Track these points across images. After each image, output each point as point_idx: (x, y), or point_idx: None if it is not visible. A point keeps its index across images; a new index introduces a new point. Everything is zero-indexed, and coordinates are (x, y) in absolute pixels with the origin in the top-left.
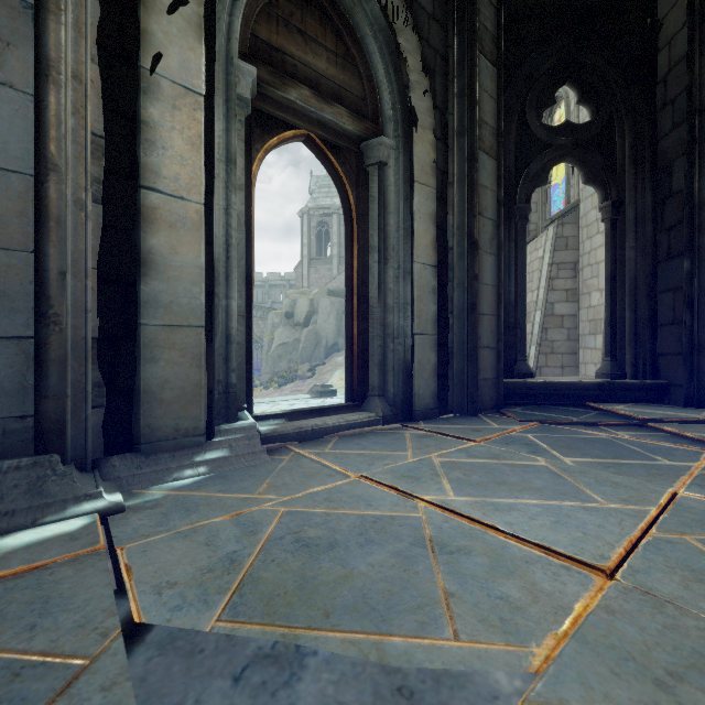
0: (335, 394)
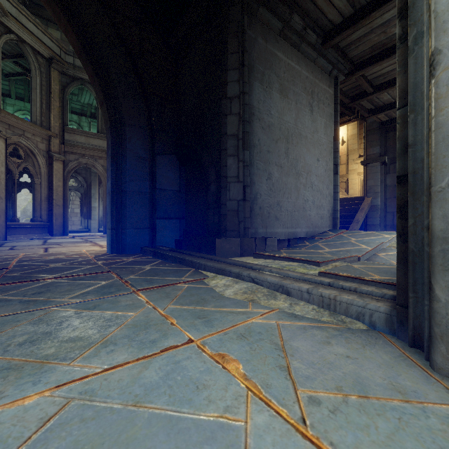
0: None
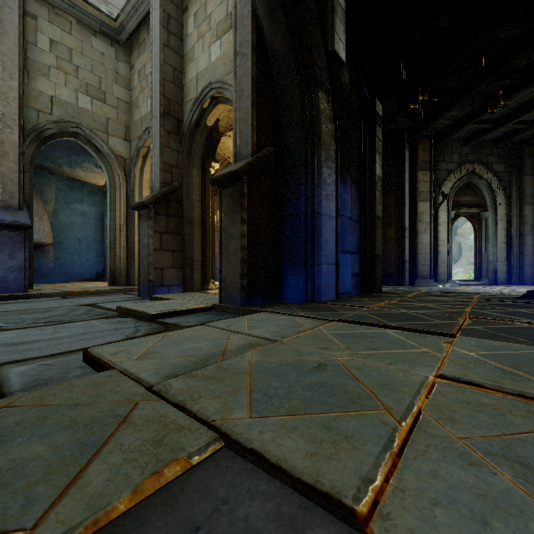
0: None
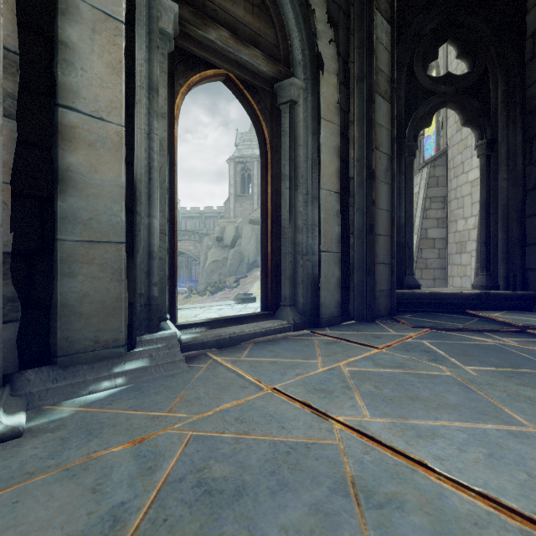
0: (254, 301)
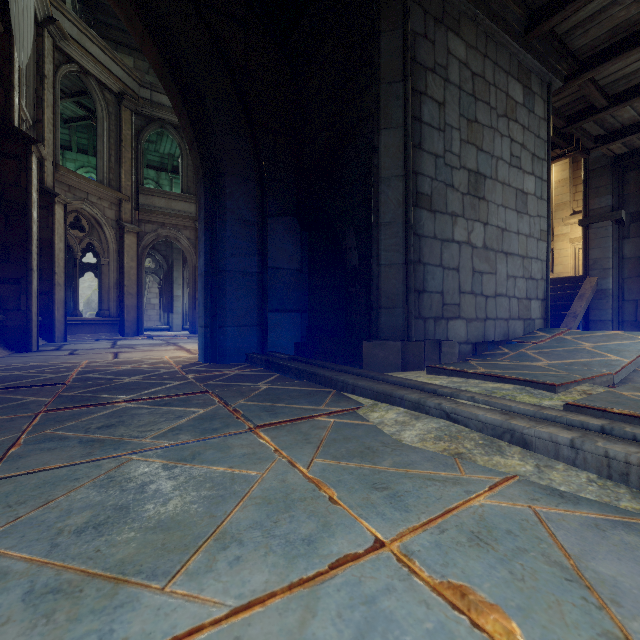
0: None
